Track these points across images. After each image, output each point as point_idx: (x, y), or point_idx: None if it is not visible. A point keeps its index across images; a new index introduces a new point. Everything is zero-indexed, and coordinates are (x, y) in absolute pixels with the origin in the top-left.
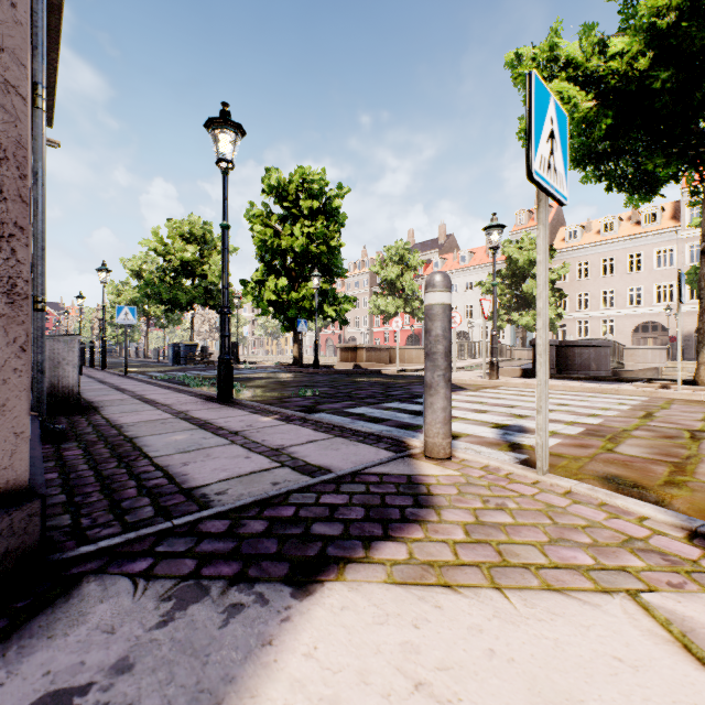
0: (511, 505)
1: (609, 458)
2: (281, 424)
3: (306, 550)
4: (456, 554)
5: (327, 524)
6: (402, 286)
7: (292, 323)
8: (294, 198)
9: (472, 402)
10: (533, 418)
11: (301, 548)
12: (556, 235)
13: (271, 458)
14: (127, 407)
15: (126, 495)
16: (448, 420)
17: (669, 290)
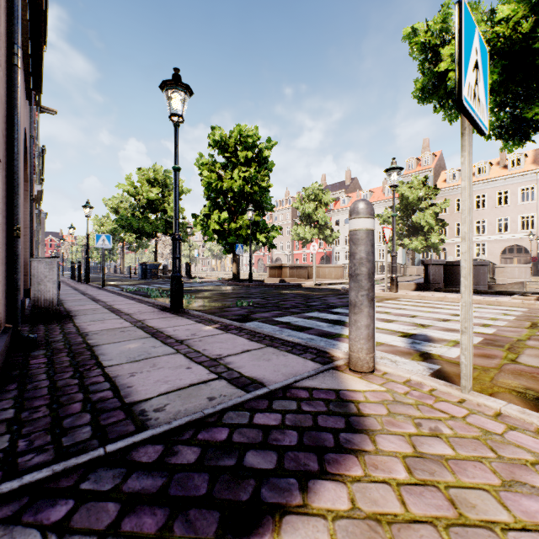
0: (445, 430)
1: (516, 370)
2: (220, 333)
3: (238, 492)
4: (404, 503)
5: (261, 454)
6: (317, 218)
7: (232, 247)
8: (233, 150)
9: (378, 312)
10: (434, 327)
11: (233, 488)
12: (439, 177)
13: (209, 369)
14: (96, 315)
15: (70, 410)
16: (371, 336)
17: (530, 220)
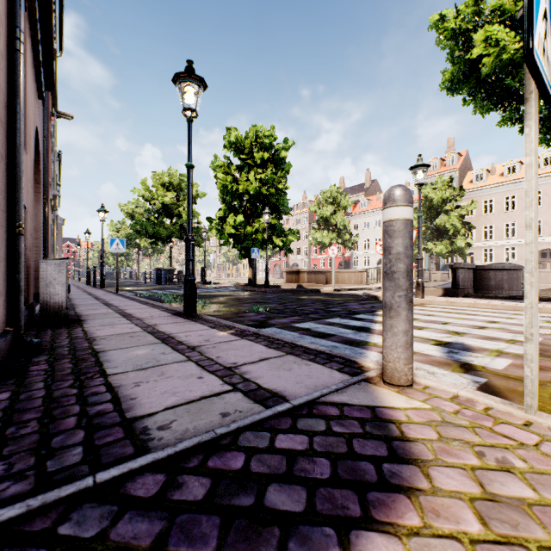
0: (517, 462)
1: None
2: (235, 339)
3: (258, 545)
4: None
5: (285, 490)
6: (335, 222)
7: (247, 251)
8: (249, 151)
9: None
10: (471, 335)
11: (251, 539)
12: (464, 178)
13: (223, 379)
14: (107, 320)
15: (62, 426)
16: (410, 344)
17: None
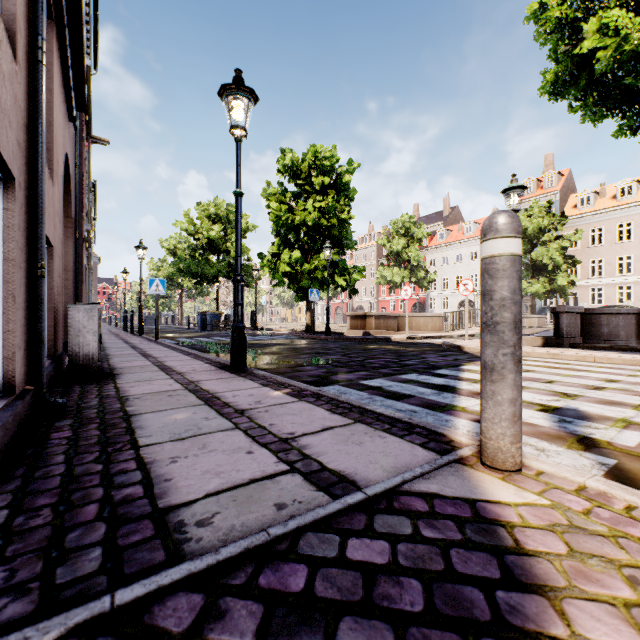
0: None
1: None
2: (292, 401)
3: None
4: None
5: (364, 628)
6: (408, 257)
7: (305, 292)
8: (307, 176)
9: None
10: (585, 398)
11: None
12: (567, 202)
13: (278, 455)
14: (143, 374)
15: (80, 516)
16: (519, 416)
17: None
